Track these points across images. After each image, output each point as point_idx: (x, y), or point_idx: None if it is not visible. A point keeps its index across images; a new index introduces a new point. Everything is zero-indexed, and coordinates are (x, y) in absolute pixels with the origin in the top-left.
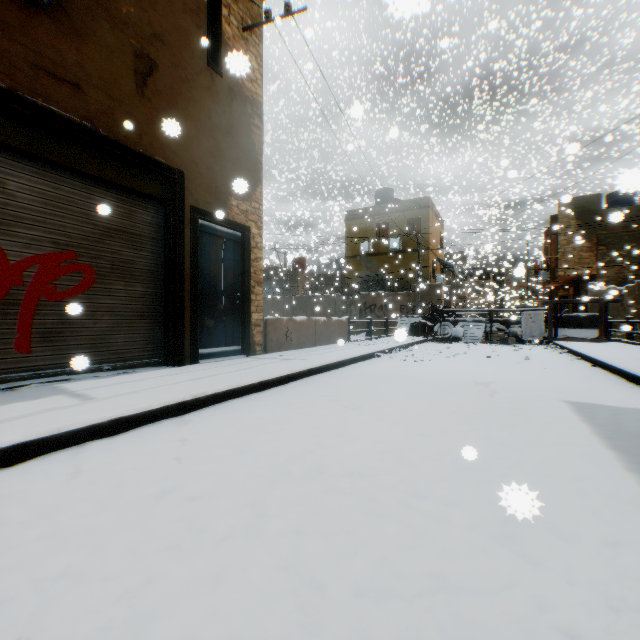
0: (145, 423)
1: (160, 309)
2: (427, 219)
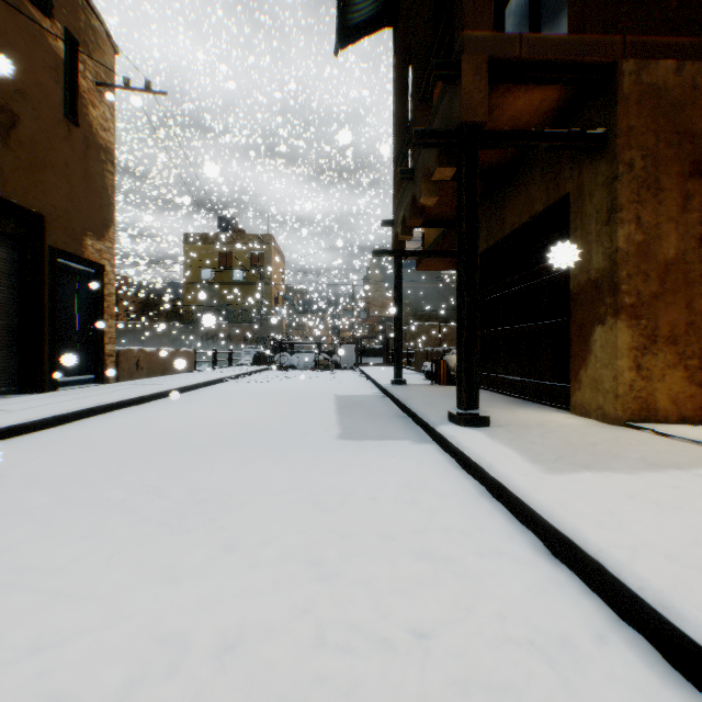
0: (72, 420)
1: (17, 340)
2: (270, 255)
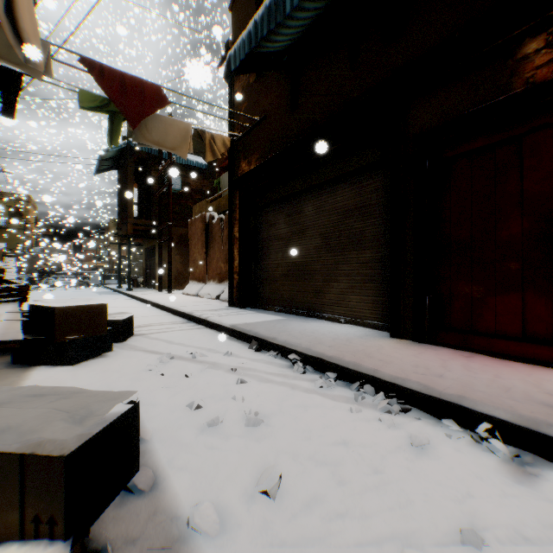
0: None
1: None
2: (30, 210)
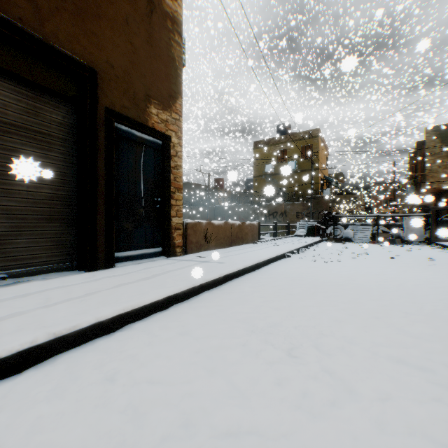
0: None
1: (73, 212)
2: (317, 146)
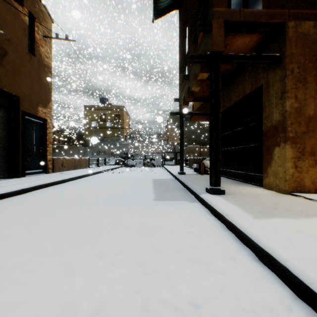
0: (31, 191)
1: (6, 154)
2: (123, 115)
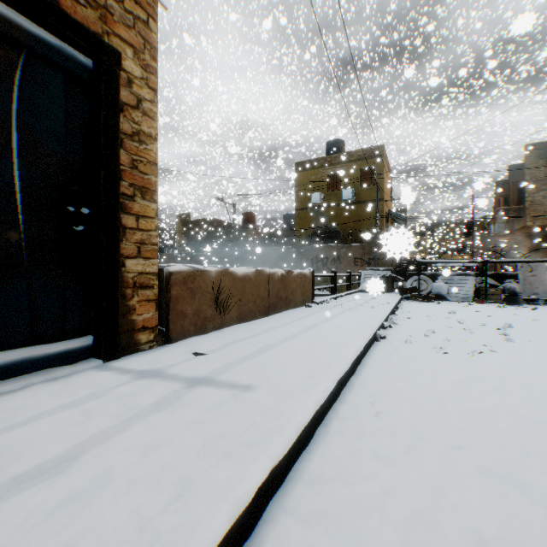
0: None
1: None
2: (381, 168)
